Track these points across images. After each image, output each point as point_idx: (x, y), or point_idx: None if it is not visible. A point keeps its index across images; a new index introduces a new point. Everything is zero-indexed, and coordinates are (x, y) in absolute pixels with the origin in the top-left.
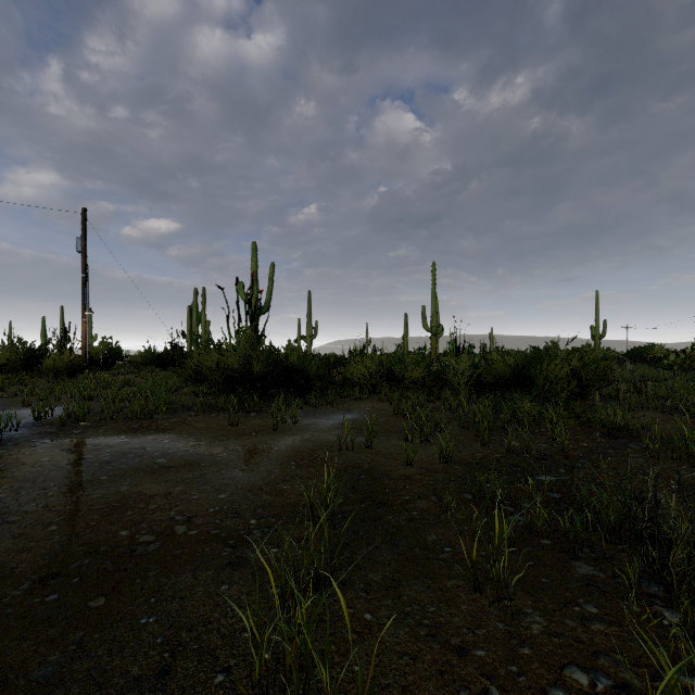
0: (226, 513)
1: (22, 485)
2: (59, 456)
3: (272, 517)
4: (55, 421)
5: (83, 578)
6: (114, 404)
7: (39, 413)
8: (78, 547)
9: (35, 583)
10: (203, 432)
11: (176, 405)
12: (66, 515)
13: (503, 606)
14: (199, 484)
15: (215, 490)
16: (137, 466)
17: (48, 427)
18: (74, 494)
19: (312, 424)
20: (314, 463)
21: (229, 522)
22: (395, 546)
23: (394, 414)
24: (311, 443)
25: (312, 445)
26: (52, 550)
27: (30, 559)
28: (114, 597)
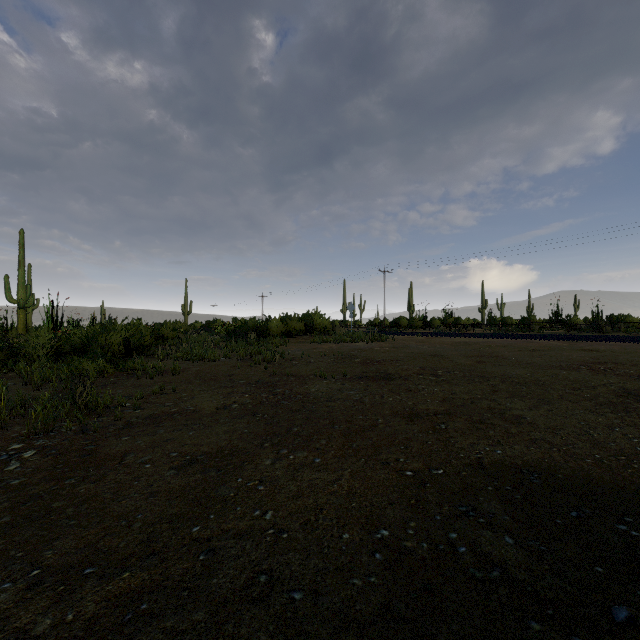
0: None
1: None
2: None
3: None
4: None
5: None
6: None
7: None
8: None
9: None
10: None
11: None
12: None
13: (5, 429)
14: None
15: None
16: None
17: None
18: None
19: None
20: None
21: None
22: None
23: None
24: None
25: None
26: None
27: None
28: None
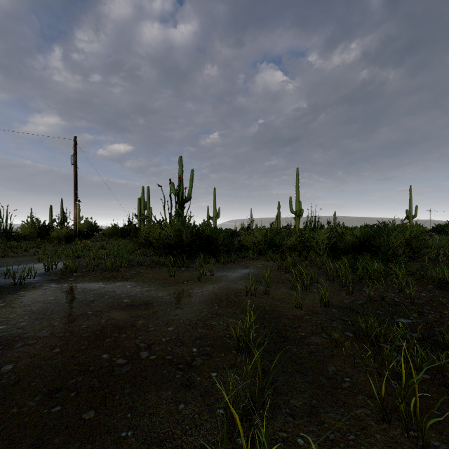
0: (174, 342)
1: (37, 317)
2: (60, 296)
3: (207, 346)
4: (58, 272)
5: (78, 392)
6: (94, 261)
7: (48, 266)
8: (74, 366)
9: (44, 396)
10: (152, 281)
11: (133, 262)
12: (66, 340)
13: (411, 437)
14: (153, 319)
15: (165, 323)
16: (111, 304)
17: (53, 275)
18: (70, 324)
19: (223, 276)
20: (230, 304)
21: (178, 350)
22: (305, 375)
23: (278, 269)
24: (225, 290)
25: (226, 291)
26: (56, 368)
27: (42, 375)
28: (101, 411)
